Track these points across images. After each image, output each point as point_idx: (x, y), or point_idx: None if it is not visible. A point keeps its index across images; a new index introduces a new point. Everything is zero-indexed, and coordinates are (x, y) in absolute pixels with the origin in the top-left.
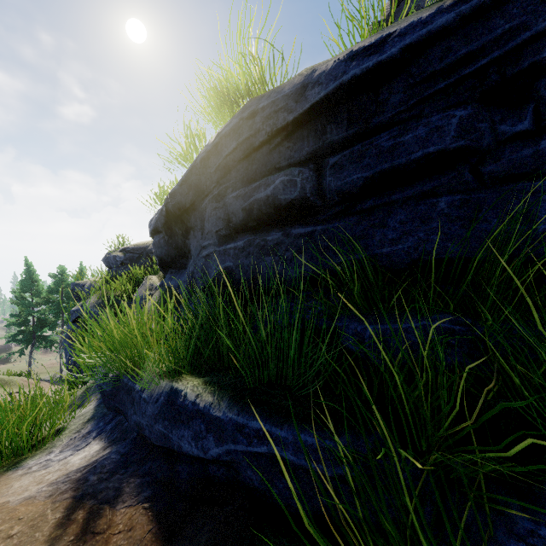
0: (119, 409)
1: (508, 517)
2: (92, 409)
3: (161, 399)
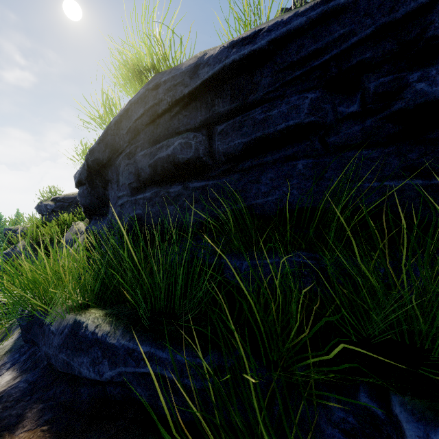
0: (34, 341)
1: (328, 409)
2: (12, 342)
3: (65, 331)
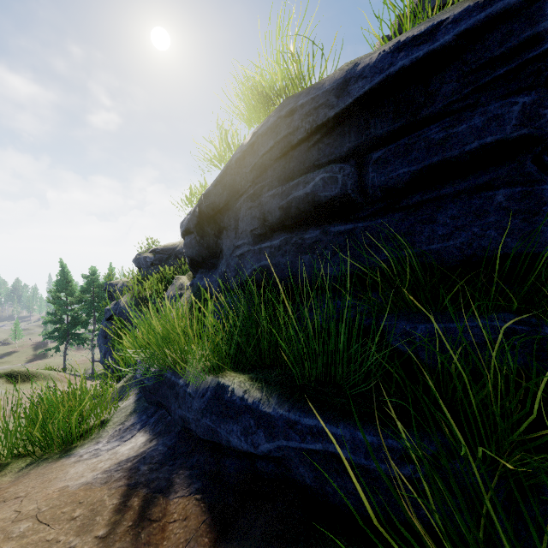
0: (161, 404)
1: None
2: (133, 403)
3: (208, 394)
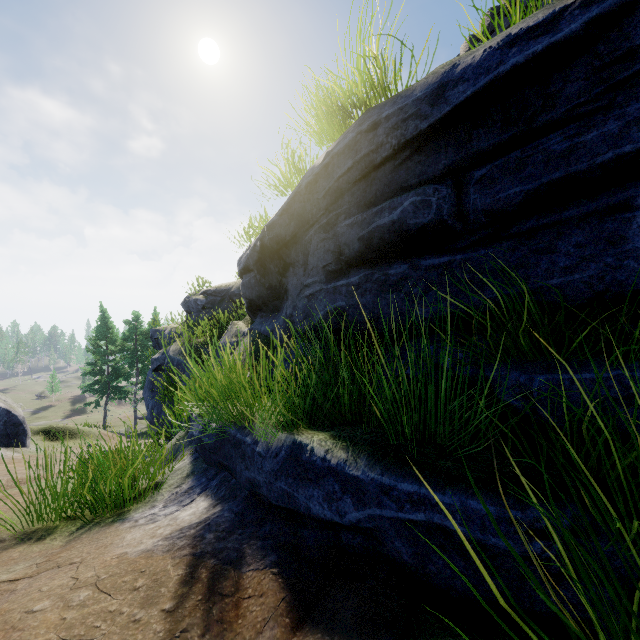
0: (224, 465)
1: None
2: (189, 464)
3: (282, 454)
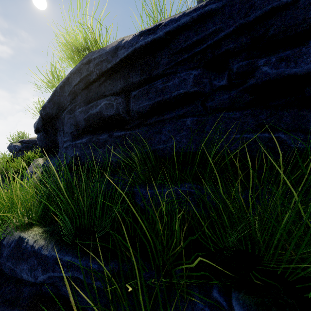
0: None
1: (193, 301)
2: None
3: (12, 245)
